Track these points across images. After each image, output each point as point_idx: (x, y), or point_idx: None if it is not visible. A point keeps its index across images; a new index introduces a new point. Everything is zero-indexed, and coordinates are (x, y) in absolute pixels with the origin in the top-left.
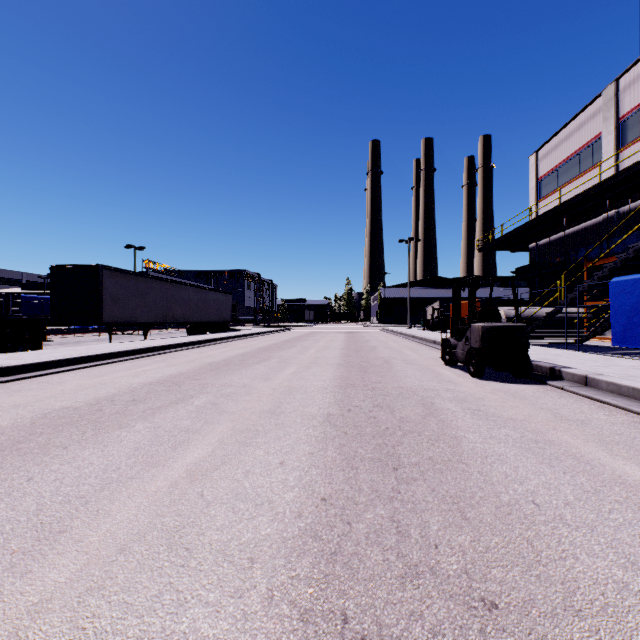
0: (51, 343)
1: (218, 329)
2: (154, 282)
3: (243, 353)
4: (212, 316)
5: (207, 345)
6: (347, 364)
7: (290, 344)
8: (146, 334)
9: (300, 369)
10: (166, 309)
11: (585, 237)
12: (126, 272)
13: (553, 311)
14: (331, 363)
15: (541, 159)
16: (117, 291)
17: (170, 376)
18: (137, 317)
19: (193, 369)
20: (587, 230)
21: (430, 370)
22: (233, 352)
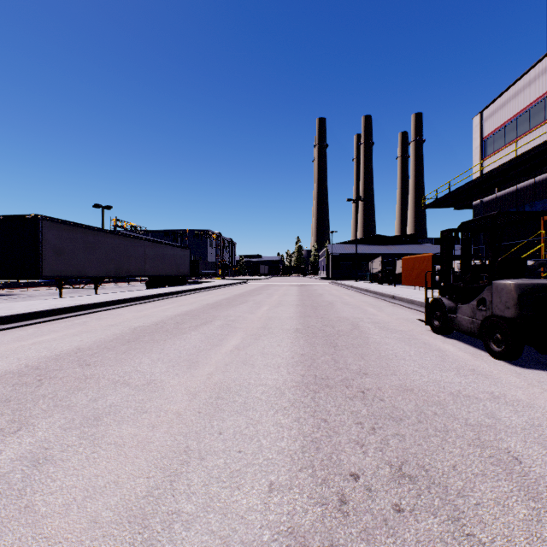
0: None
1: (176, 282)
2: (105, 235)
3: (186, 311)
4: (170, 270)
5: (154, 300)
6: (307, 330)
7: (242, 299)
8: (96, 288)
9: (246, 340)
10: (119, 263)
11: (536, 191)
12: (72, 224)
13: (535, 264)
14: (286, 328)
15: (486, 119)
16: (61, 244)
17: (54, 356)
18: (85, 271)
19: (103, 340)
20: (539, 184)
21: (421, 342)
22: (176, 310)
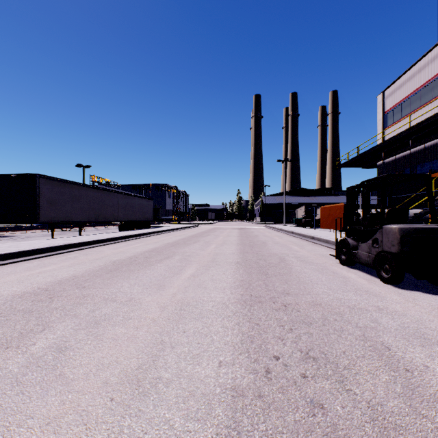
0: (4, 238)
1: (142, 226)
2: (87, 189)
3: (152, 249)
4: (137, 216)
5: (126, 240)
6: (245, 263)
7: (195, 239)
8: (80, 231)
9: (199, 270)
10: (98, 211)
11: (426, 155)
12: (62, 181)
13: (422, 212)
14: (230, 261)
15: (387, 97)
16: (53, 196)
17: (58, 281)
18: (72, 217)
19: (91, 270)
20: (428, 149)
21: (331, 272)
22: (144, 248)
